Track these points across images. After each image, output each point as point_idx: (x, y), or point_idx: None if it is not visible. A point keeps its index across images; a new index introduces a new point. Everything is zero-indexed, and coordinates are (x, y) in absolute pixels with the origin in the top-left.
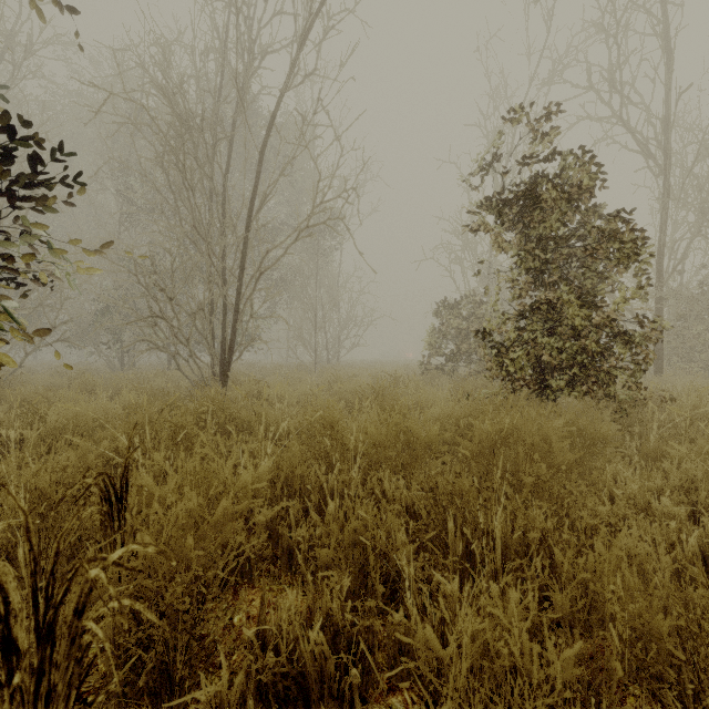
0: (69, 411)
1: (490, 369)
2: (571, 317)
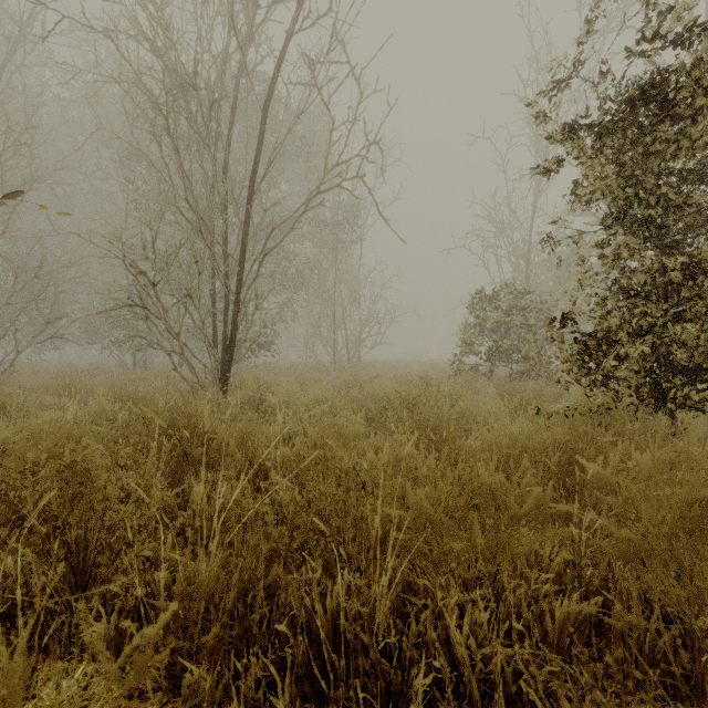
0: None
1: (568, 371)
2: None
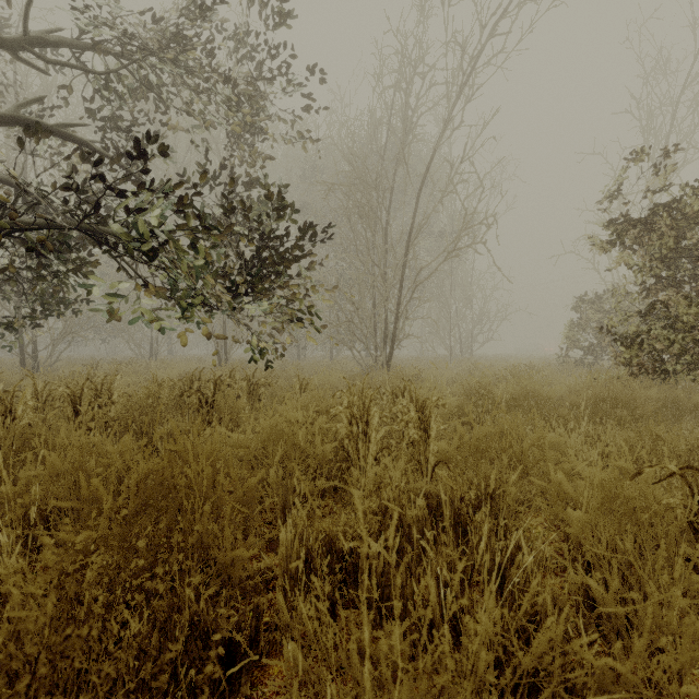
0: (322, 378)
1: (615, 357)
2: (681, 315)
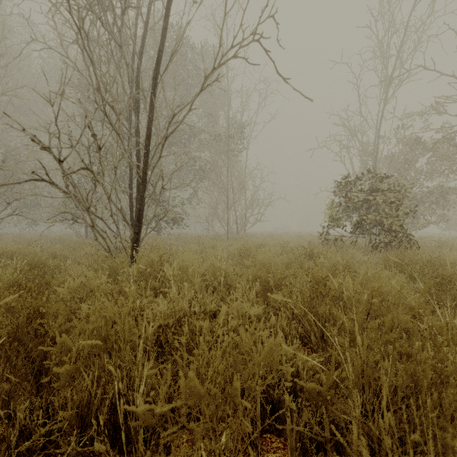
0: None
1: None
2: None
